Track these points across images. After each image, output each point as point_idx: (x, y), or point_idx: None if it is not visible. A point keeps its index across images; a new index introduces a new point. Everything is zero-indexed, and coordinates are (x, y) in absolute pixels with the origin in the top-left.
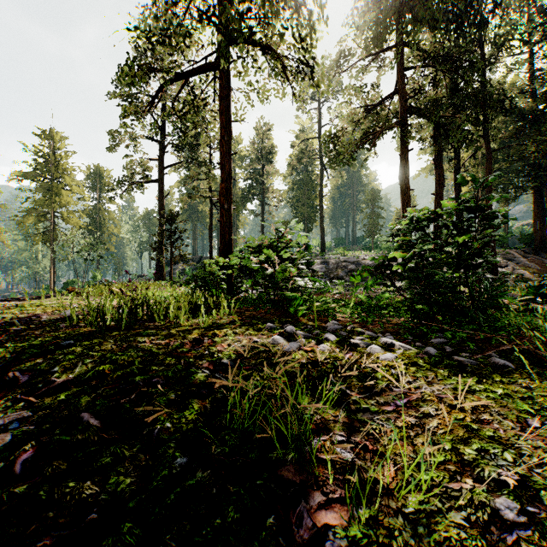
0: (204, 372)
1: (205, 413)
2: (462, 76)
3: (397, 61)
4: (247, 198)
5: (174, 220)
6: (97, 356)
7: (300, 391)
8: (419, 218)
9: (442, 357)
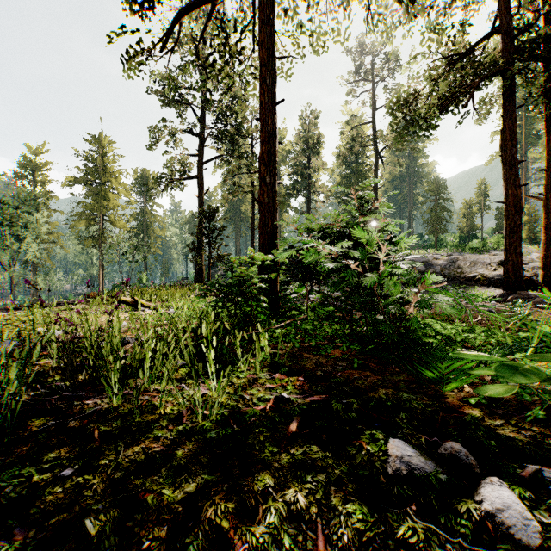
0: None
1: None
2: None
3: None
4: (291, 194)
5: (213, 217)
6: None
7: None
8: None
9: None
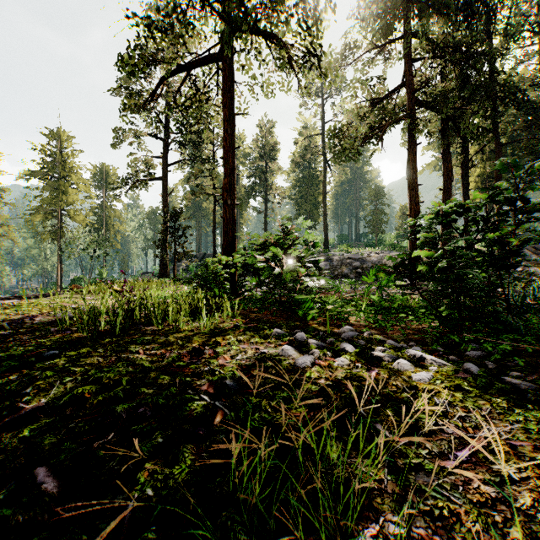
0: (202, 398)
1: (201, 469)
2: (473, 67)
3: (405, 51)
4: (250, 195)
5: (178, 217)
6: (80, 373)
7: (328, 441)
8: (448, 211)
9: (489, 378)
